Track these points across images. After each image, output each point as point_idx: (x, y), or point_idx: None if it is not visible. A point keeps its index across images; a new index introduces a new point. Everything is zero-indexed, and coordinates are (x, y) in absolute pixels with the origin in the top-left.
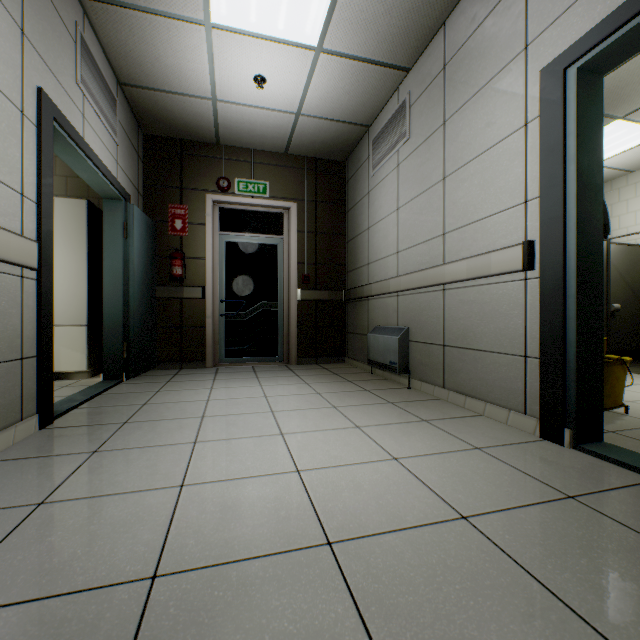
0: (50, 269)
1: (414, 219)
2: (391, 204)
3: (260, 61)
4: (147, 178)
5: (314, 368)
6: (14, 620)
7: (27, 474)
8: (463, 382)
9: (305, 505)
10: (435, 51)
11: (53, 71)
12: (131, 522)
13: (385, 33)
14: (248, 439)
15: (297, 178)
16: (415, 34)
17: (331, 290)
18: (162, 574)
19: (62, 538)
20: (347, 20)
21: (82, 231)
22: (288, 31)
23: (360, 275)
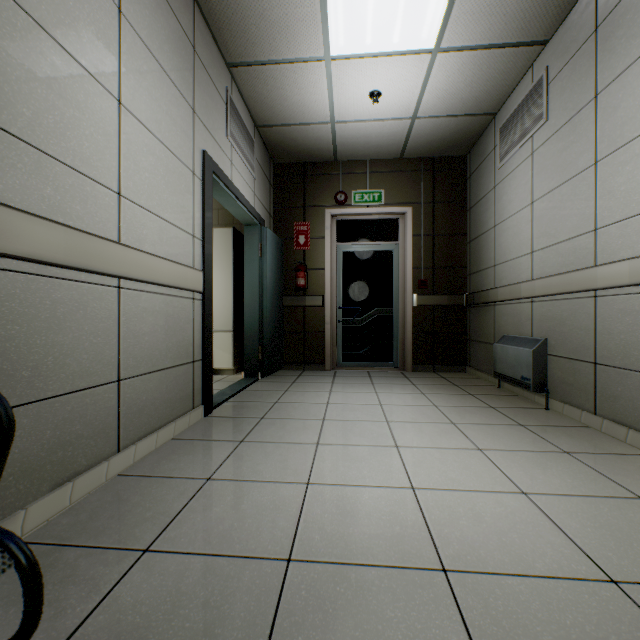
0: (210, 291)
1: (553, 213)
2: (523, 198)
3: (375, 77)
4: (276, 202)
5: (431, 377)
6: (198, 566)
7: (198, 453)
8: (623, 410)
9: (419, 525)
10: (582, 13)
11: (212, 134)
12: (270, 508)
13: (514, 11)
14: (364, 447)
15: (412, 181)
16: (554, 1)
17: (450, 294)
18: (295, 559)
19: (224, 510)
20: (467, 12)
21: (229, 254)
22: (403, 42)
23: (484, 278)
